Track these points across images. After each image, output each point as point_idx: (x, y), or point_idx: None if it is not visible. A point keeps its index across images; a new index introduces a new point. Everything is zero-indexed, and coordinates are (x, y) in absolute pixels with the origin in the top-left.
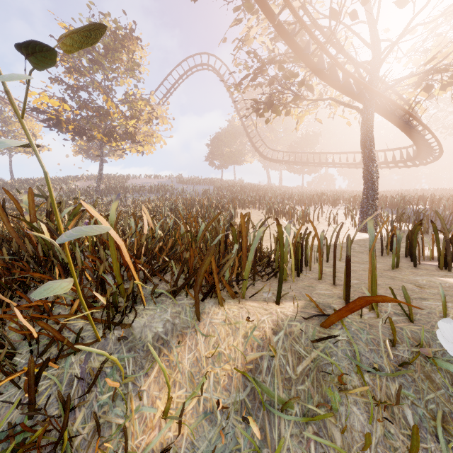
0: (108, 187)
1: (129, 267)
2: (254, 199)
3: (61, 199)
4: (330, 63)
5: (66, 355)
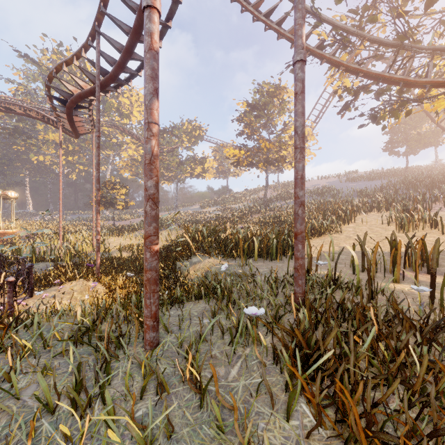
0: (279, 194)
1: (192, 247)
2: (395, 200)
3: (207, 223)
4: (428, 64)
5: (182, 262)
